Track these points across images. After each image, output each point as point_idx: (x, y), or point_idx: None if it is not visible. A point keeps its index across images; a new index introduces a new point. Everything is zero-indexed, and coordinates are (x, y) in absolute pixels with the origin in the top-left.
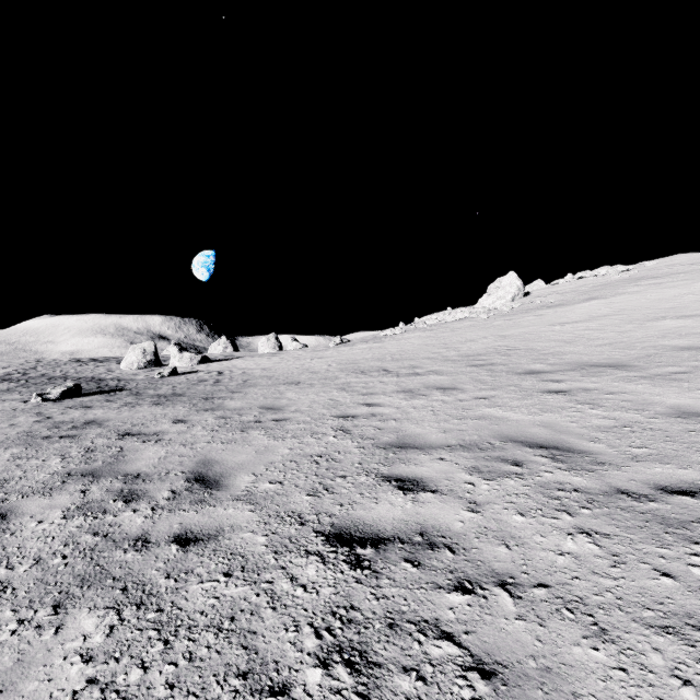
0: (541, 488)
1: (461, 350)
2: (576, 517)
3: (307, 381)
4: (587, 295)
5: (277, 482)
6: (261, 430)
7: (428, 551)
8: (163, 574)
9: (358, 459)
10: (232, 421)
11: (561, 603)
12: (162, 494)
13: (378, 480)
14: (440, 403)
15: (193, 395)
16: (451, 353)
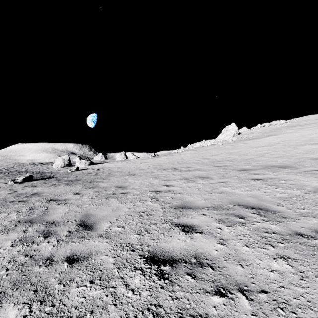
0: (256, 231)
1: (210, 159)
2: (276, 248)
3: (138, 173)
4: (268, 134)
5: (121, 227)
6: (115, 198)
7: (199, 268)
8: (57, 281)
9: (162, 214)
10: (102, 193)
11: (276, 303)
12: (63, 233)
13: (172, 226)
14: (201, 185)
15: (84, 180)
16: (205, 161)
